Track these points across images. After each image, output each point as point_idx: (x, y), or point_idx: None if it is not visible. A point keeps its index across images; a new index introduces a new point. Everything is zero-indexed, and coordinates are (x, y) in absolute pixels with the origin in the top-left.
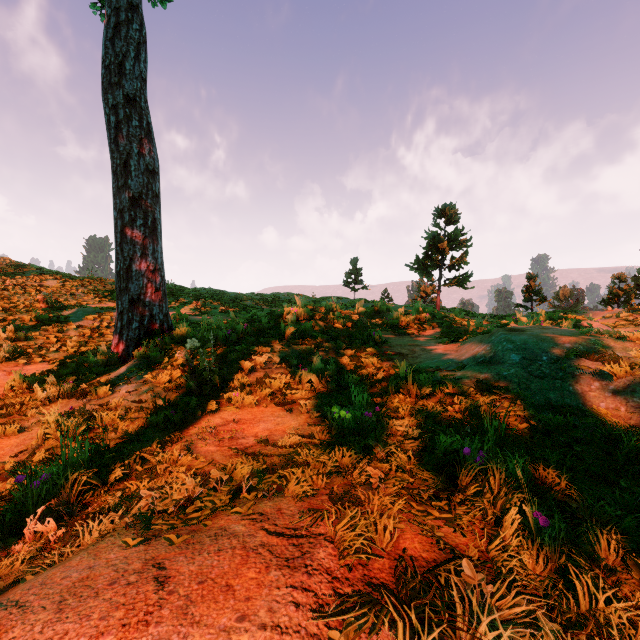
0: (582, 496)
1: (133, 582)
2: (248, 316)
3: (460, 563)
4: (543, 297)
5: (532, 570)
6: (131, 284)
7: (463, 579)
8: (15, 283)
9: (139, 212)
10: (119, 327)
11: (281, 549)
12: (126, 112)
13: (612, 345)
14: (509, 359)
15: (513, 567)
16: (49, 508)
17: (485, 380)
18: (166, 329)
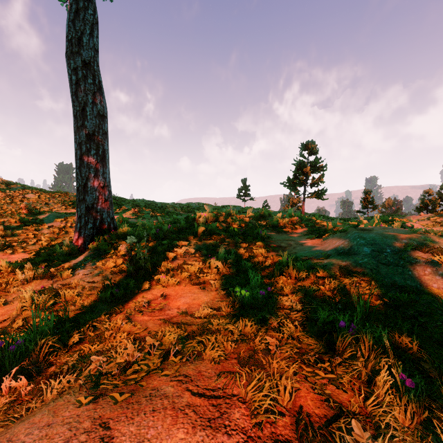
0: (431, 358)
1: (83, 442)
2: (171, 219)
3: (349, 421)
4: (375, 206)
5: (402, 423)
6: (87, 196)
7: (350, 433)
8: (5, 195)
9: (93, 145)
10: (78, 227)
11: (203, 409)
12: (83, 73)
13: (437, 241)
14: (362, 251)
15: (389, 423)
16: (22, 366)
17: (345, 266)
18: (112, 228)
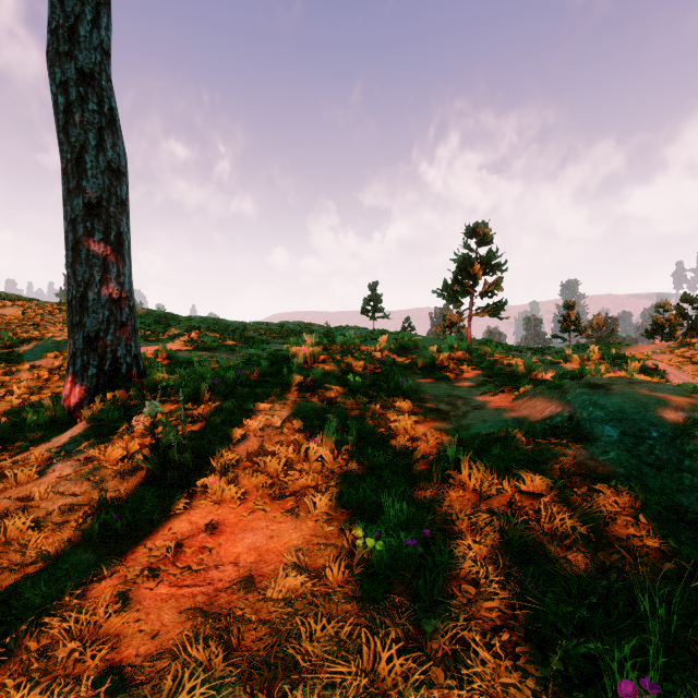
0: None
1: None
2: (245, 356)
3: None
4: (582, 327)
5: None
6: (87, 317)
7: None
8: None
9: (98, 223)
10: (71, 374)
11: None
12: (80, 91)
13: None
14: (603, 434)
15: None
16: None
17: (573, 467)
18: (135, 375)
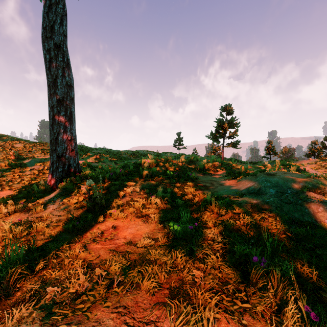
0: None
1: None
2: (122, 164)
3: None
4: (276, 152)
5: None
6: (58, 147)
7: None
8: None
9: (62, 108)
10: (51, 171)
11: None
12: (55, 53)
13: (326, 184)
14: (269, 192)
15: None
16: None
17: (256, 204)
18: (77, 172)
